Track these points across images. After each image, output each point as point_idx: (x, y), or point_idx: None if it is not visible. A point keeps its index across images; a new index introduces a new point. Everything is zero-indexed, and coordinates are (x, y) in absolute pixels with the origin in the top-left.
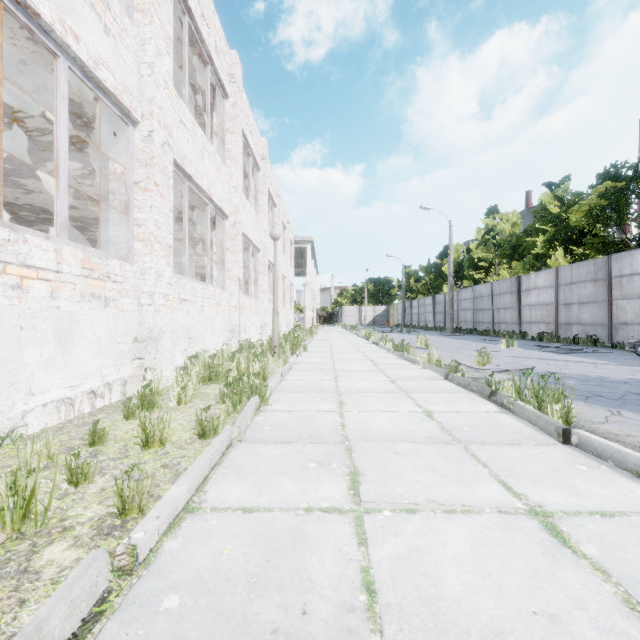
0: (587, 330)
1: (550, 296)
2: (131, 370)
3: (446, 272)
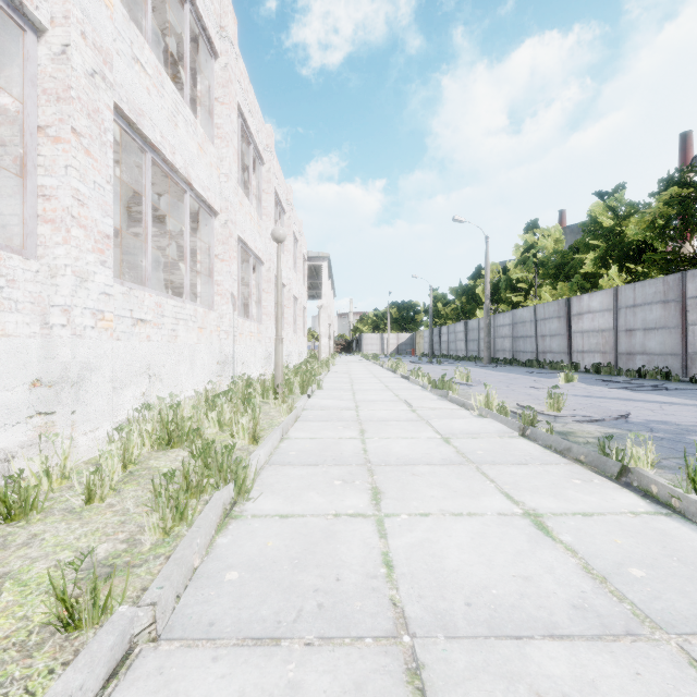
0: (654, 361)
1: (607, 321)
2: (25, 434)
3: (480, 295)
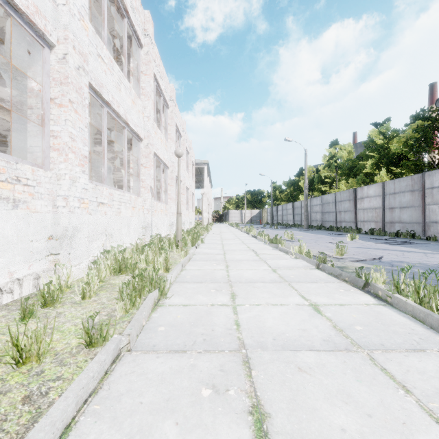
0: (406, 227)
1: (378, 202)
2: (45, 265)
3: (302, 186)
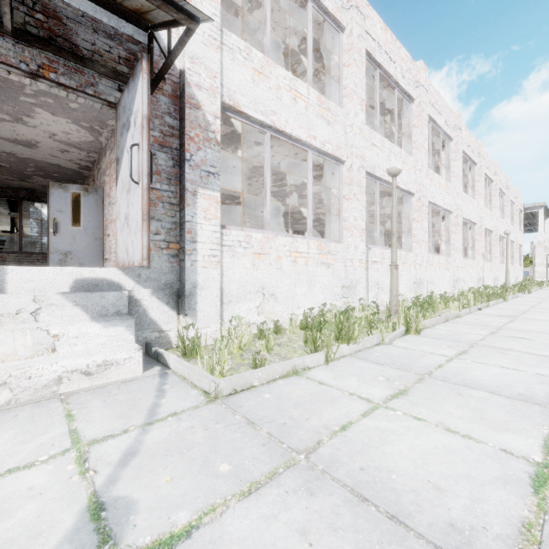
0: None
1: None
2: (451, 290)
3: None
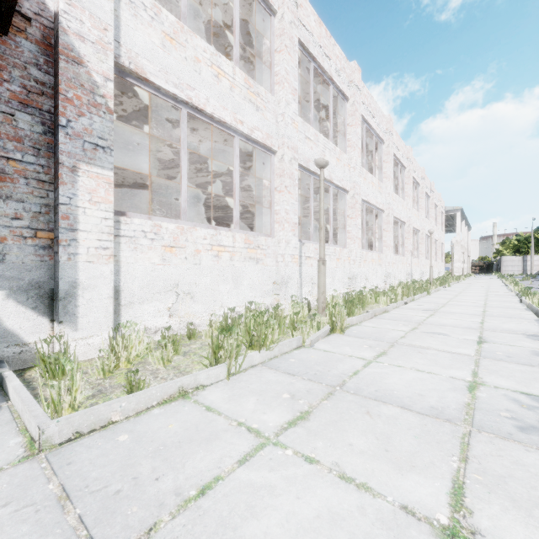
0: None
1: None
2: (384, 285)
3: None
